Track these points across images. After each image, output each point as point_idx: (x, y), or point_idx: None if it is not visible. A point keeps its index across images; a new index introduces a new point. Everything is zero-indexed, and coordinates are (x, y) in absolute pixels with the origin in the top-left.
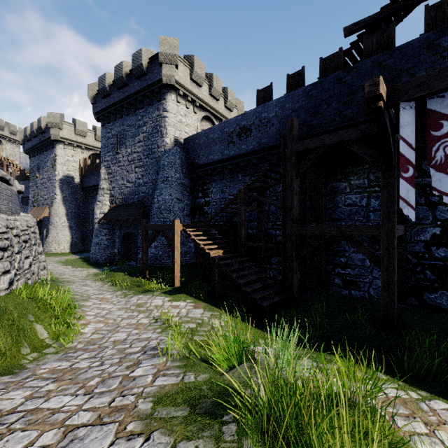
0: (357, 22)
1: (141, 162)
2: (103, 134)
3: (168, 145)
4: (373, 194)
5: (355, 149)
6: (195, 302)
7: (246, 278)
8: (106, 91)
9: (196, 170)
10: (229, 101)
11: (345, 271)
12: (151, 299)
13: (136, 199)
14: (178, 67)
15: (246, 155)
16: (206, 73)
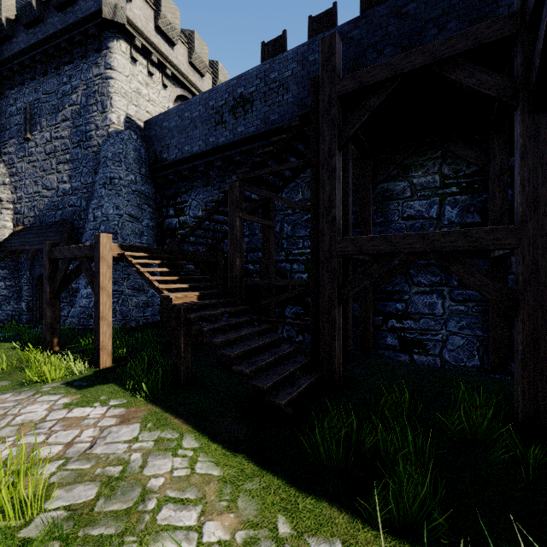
0: None
1: (67, 153)
2: (2, 108)
3: (114, 125)
4: (449, 199)
5: (460, 77)
6: (129, 405)
7: (244, 344)
8: (2, 29)
9: (164, 171)
10: (220, 81)
11: (403, 325)
12: (22, 406)
13: (60, 217)
14: None
15: (244, 142)
16: (184, 30)
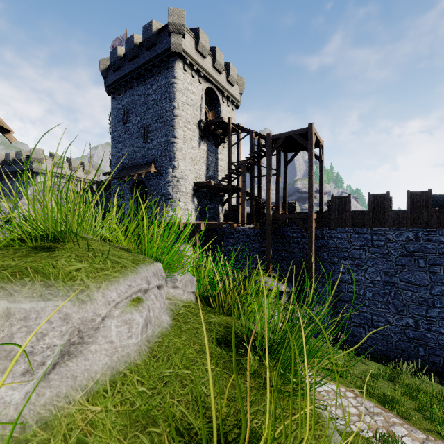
0: (106, 173)
1: None
2: None
3: None
4: None
5: None
6: None
7: None
8: None
9: None
10: (86, 170)
11: None
12: None
13: None
14: (43, 163)
15: None
16: (68, 158)
